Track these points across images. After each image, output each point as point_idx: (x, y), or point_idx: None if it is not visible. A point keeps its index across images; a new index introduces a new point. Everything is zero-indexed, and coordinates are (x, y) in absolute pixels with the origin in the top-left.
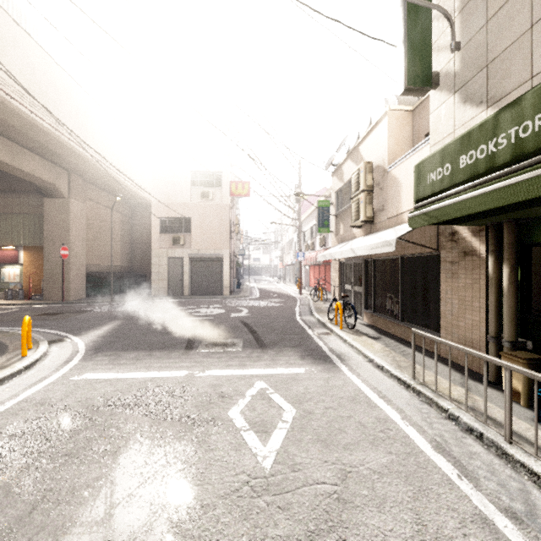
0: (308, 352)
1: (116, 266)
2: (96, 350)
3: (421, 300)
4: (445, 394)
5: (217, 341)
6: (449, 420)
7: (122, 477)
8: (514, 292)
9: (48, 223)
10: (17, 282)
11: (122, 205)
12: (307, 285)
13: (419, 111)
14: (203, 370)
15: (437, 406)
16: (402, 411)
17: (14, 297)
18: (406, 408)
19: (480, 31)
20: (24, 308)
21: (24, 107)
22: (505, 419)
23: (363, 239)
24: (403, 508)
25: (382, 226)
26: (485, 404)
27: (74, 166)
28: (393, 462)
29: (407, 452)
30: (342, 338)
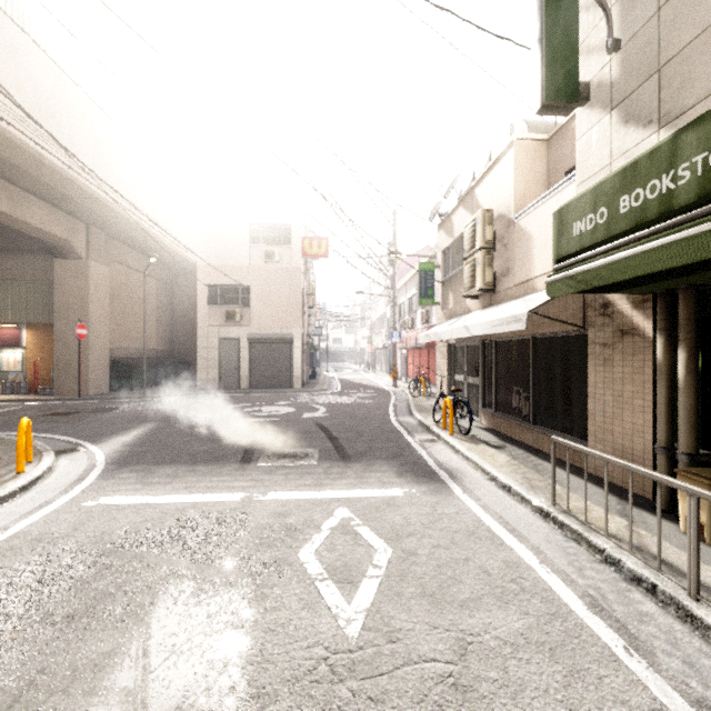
0: (408, 466)
1: (151, 350)
2: (120, 463)
3: (560, 396)
4: (599, 527)
5: (284, 452)
6: (606, 565)
7: (146, 650)
8: (693, 386)
9: (60, 293)
10: (18, 371)
11: (160, 269)
12: (404, 375)
13: (557, 140)
14: (264, 492)
15: (588, 544)
16: (540, 551)
17: (15, 392)
18: (545, 547)
19: (649, 23)
20: (28, 406)
21: (25, 137)
22: (690, 566)
23: (480, 314)
24: (550, 700)
25: (506, 296)
26: (659, 544)
27: (95, 216)
28: (531, 628)
29: (551, 613)
30: (453, 447)
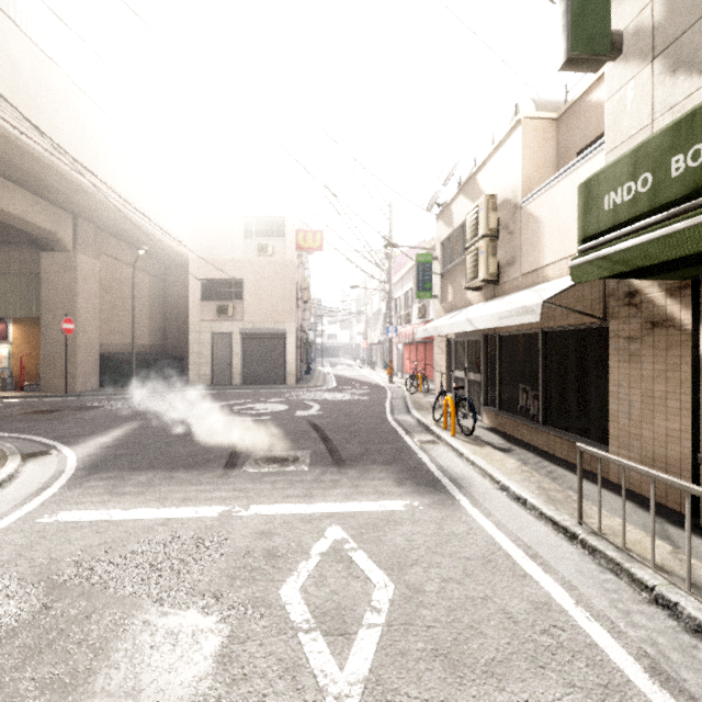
0: (408, 472)
1: (142, 345)
2: (92, 469)
3: (575, 395)
4: (639, 553)
5: (273, 455)
6: (657, 606)
7: None
8: None
9: (47, 286)
10: (5, 367)
11: (152, 263)
12: (400, 370)
13: (568, 118)
14: (247, 505)
15: (631, 577)
16: (573, 586)
17: (1, 388)
18: (577, 580)
19: None
20: (11, 404)
21: (2, 120)
22: None
23: (483, 306)
24: None
25: (512, 287)
26: None
27: (82, 207)
28: None
29: (603, 683)
30: (456, 450)
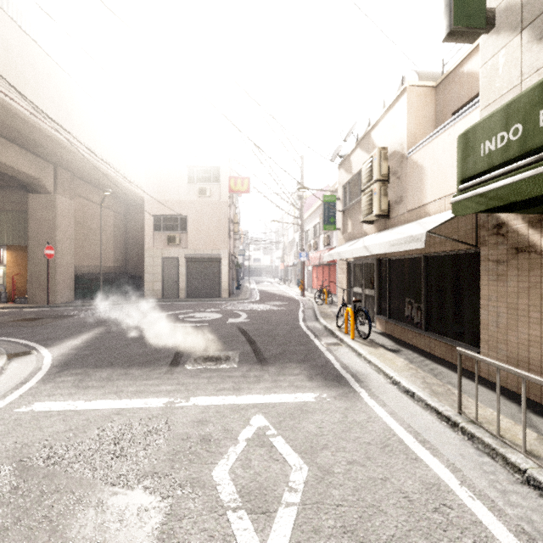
0: (317, 369)
1: (108, 267)
2: (63, 366)
3: (451, 307)
4: (510, 439)
5: (209, 355)
6: (529, 486)
7: None
8: None
9: (33, 221)
10: (0, 284)
11: (116, 203)
12: (310, 286)
13: (444, 86)
14: (187, 397)
15: (505, 461)
16: (456, 468)
17: None
18: (460, 463)
19: None
20: (4, 313)
21: None
22: None
23: (377, 236)
24: None
25: (400, 221)
26: None
27: (60, 158)
28: None
29: None
30: (356, 351)
